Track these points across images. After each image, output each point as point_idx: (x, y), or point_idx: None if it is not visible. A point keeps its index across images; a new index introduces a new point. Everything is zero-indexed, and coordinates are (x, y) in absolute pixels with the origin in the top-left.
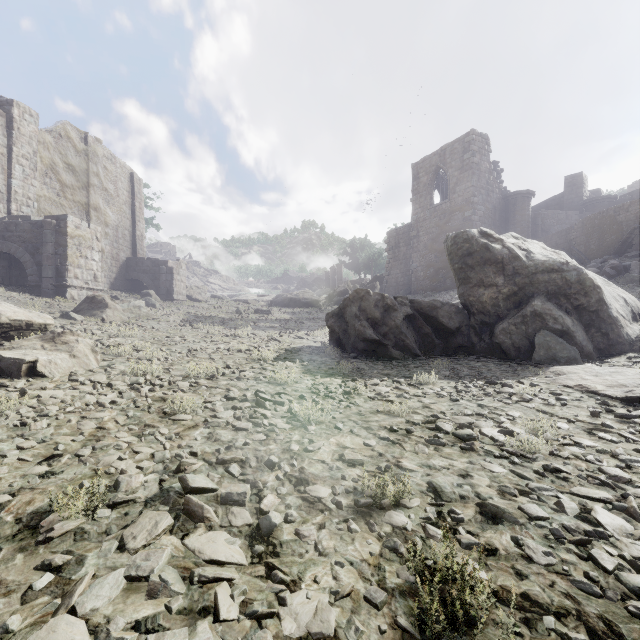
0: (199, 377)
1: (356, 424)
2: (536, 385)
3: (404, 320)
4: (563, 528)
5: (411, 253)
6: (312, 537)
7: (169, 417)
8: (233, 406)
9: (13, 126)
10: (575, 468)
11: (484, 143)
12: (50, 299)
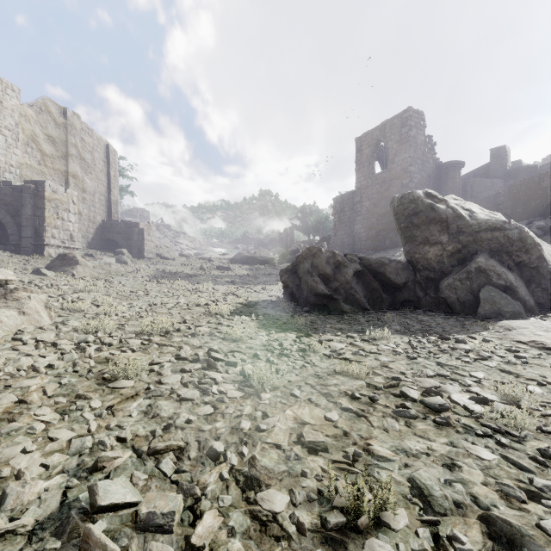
0: (153, 333)
1: (314, 389)
2: (489, 341)
3: (354, 276)
4: None
5: (355, 217)
6: None
7: (107, 384)
8: (181, 369)
9: None
10: None
11: (420, 119)
12: (28, 257)
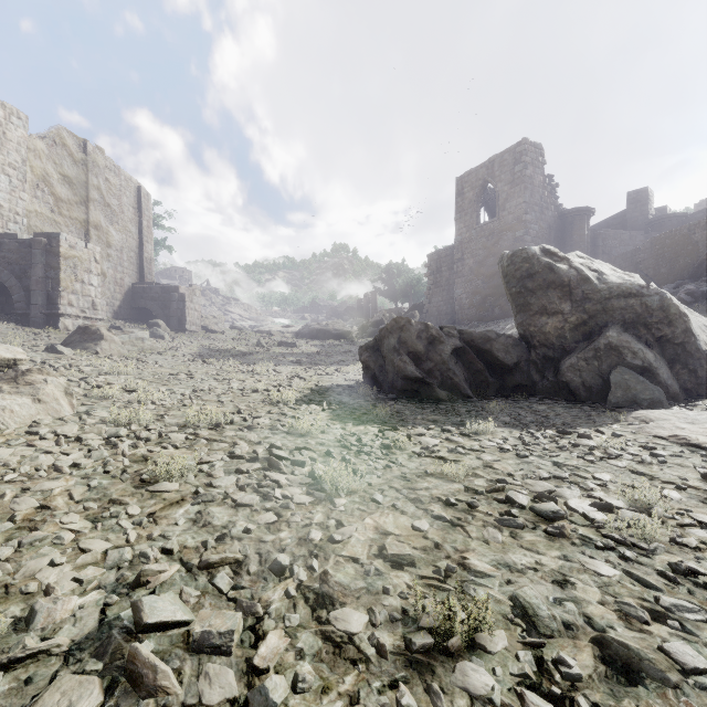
0: (200, 426)
1: (400, 494)
2: (620, 435)
3: (452, 354)
4: None
5: (455, 278)
6: None
7: (146, 487)
8: (237, 469)
9: None
10: None
11: (538, 154)
12: (39, 330)
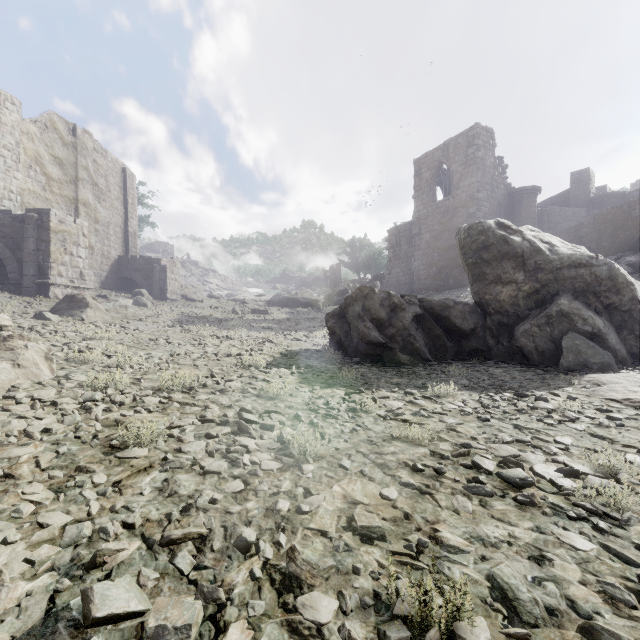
0: (174, 390)
1: (367, 459)
2: (575, 398)
3: (413, 321)
4: None
5: (413, 251)
6: None
7: (115, 454)
8: (207, 433)
9: None
10: None
11: (489, 137)
12: (31, 298)
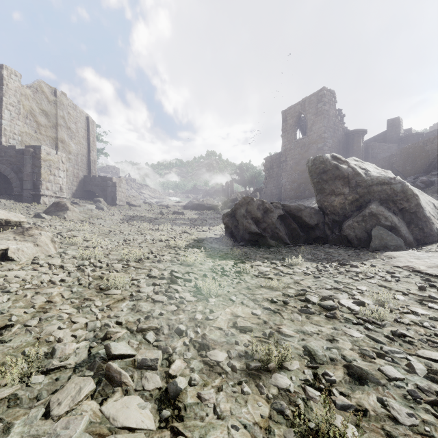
0: (130, 260)
1: (245, 297)
2: (375, 266)
3: (278, 219)
4: (417, 388)
5: (281, 173)
6: (211, 400)
7: (103, 292)
8: (153, 283)
9: (3, 83)
10: (416, 333)
11: (332, 96)
12: (29, 204)
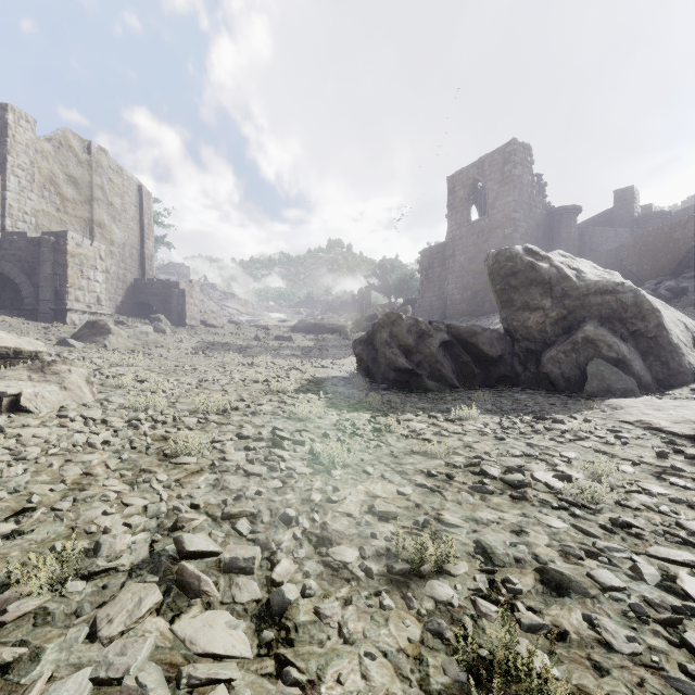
0: (209, 412)
1: (388, 467)
2: (591, 421)
3: (440, 347)
4: (644, 602)
5: (446, 274)
6: (335, 617)
7: (170, 460)
8: (245, 446)
9: (7, 133)
10: (648, 522)
11: (526, 154)
12: (48, 324)
